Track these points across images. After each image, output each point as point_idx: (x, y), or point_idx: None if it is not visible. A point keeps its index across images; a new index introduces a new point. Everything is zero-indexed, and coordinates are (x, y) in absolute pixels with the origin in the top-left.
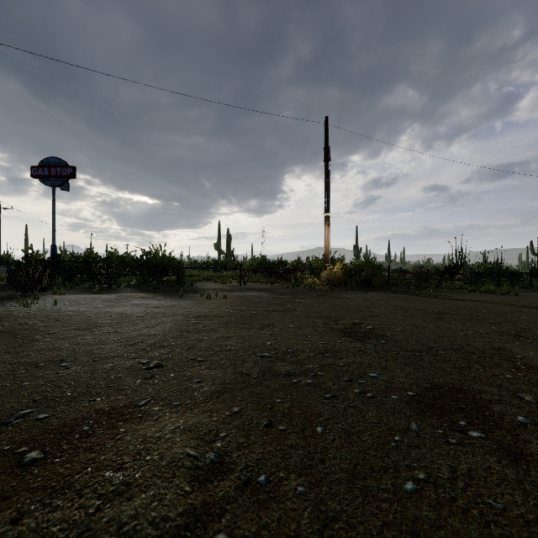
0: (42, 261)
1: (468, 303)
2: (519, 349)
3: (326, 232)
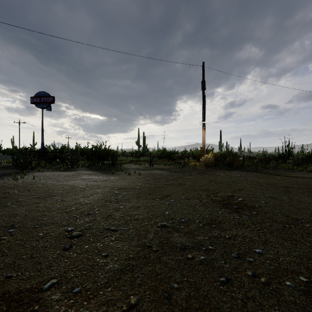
0: (35, 151)
1: (302, 179)
2: None
3: (203, 133)
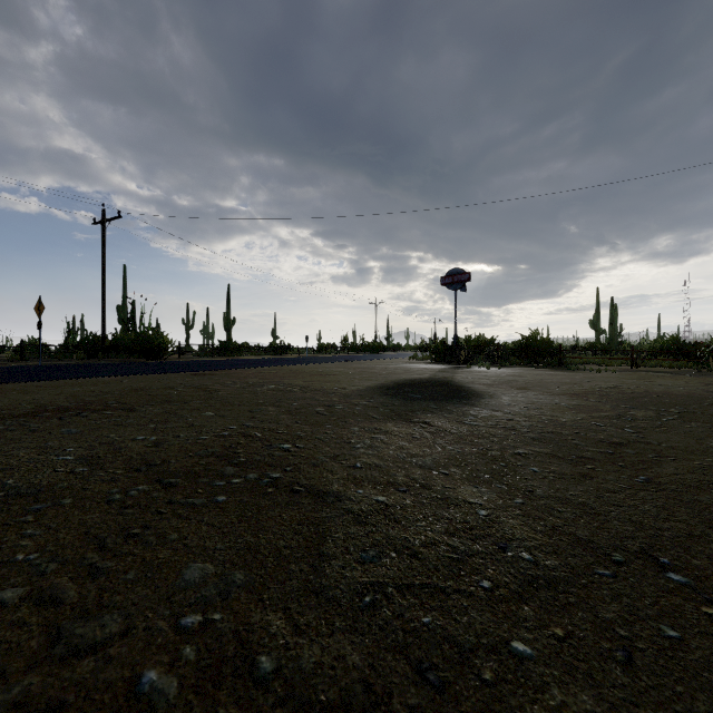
0: (453, 346)
1: None
2: None
3: None
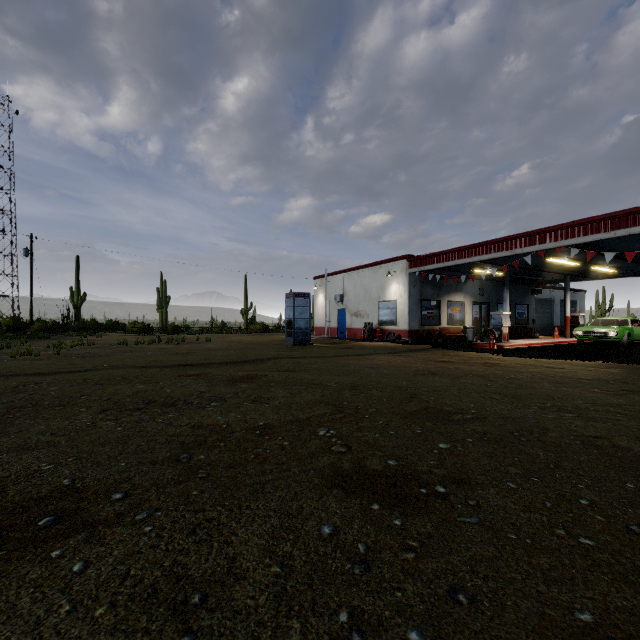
0: None
1: None
2: (204, 419)
3: None
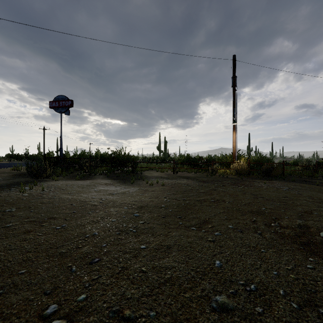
0: (53, 158)
1: None
2: None
3: (234, 136)
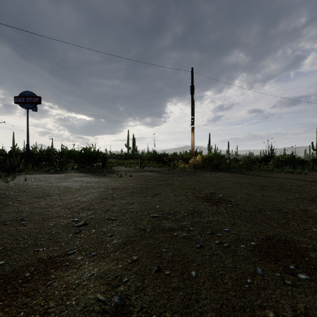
0: (20, 153)
1: (278, 179)
2: (316, 210)
3: (192, 136)
